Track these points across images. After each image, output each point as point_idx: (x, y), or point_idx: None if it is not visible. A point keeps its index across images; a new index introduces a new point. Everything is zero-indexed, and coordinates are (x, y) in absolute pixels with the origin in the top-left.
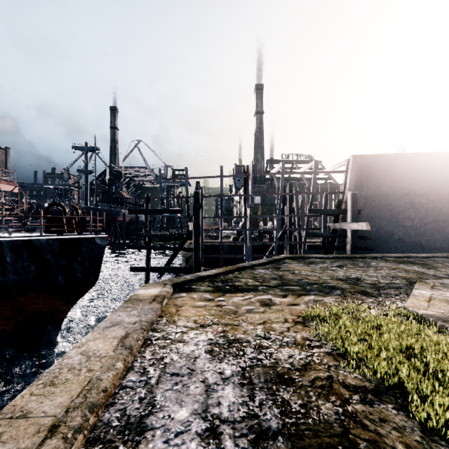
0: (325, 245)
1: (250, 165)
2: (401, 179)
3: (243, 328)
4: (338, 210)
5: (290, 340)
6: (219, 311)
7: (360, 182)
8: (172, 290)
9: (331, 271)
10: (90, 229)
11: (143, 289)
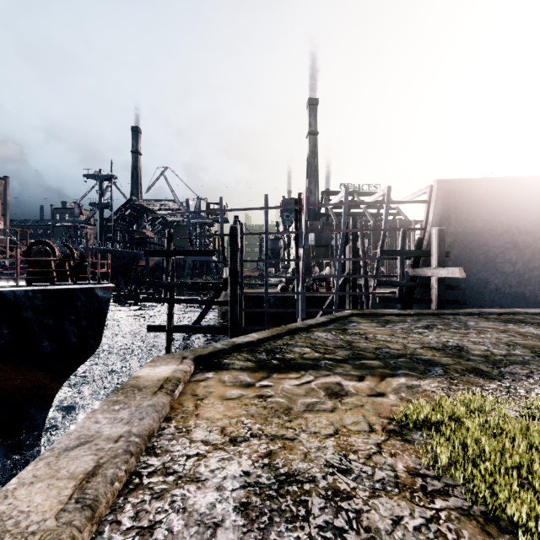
0: (403, 298)
1: (303, 194)
2: (501, 212)
3: (303, 446)
4: (419, 252)
5: (386, 476)
6: (263, 407)
7: (447, 215)
8: (194, 368)
9: (418, 335)
10: (89, 277)
11: (149, 367)
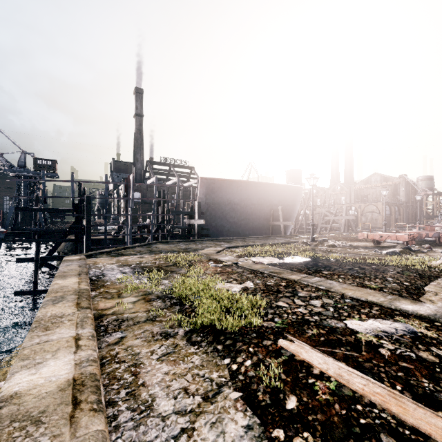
0: (183, 234)
1: (131, 176)
2: (227, 194)
3: (131, 262)
4: (191, 212)
5: (149, 262)
6: (118, 260)
7: (205, 194)
8: (86, 258)
9: (179, 246)
10: None
11: (68, 257)
